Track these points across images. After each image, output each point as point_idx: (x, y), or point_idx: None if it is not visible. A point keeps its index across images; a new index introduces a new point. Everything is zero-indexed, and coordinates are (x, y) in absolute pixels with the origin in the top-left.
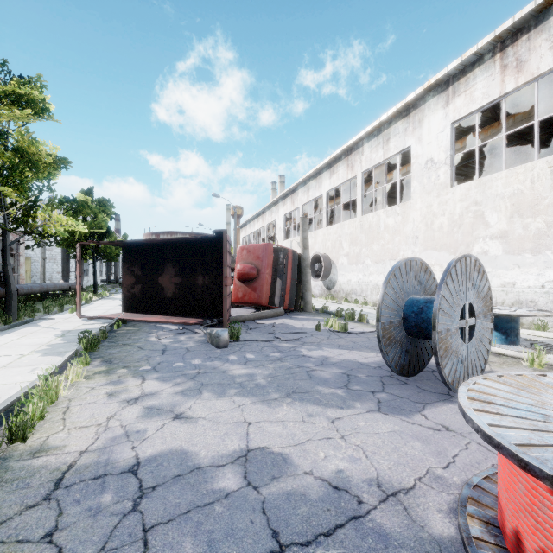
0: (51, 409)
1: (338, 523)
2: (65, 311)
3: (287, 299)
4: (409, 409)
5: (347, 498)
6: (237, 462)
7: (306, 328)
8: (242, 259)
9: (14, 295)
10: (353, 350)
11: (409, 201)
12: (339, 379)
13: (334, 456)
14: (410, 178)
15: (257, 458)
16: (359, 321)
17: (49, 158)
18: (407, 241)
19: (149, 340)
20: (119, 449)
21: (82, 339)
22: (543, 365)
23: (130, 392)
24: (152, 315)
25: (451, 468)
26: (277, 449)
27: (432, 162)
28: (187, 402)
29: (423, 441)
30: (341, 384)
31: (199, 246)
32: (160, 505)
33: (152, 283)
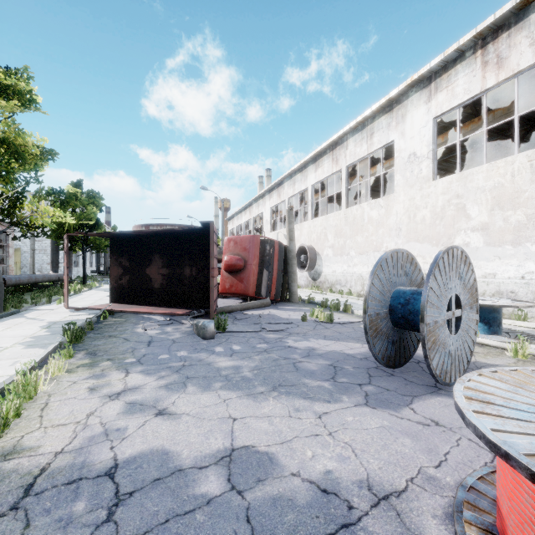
0: (29, 405)
1: (327, 532)
2: (53, 302)
3: (273, 290)
4: (397, 403)
5: (337, 503)
6: (220, 463)
7: (292, 319)
8: (229, 251)
9: (0, 287)
10: (339, 341)
11: (393, 194)
12: (325, 371)
13: (322, 455)
14: (393, 172)
15: (242, 458)
16: (344, 312)
17: (36, 149)
18: (390, 233)
19: (136, 332)
20: (97, 450)
21: (67, 331)
22: (526, 355)
23: (112, 386)
24: (140, 306)
25: (443, 467)
26: (263, 448)
27: (415, 156)
28: (170, 396)
29: (413, 438)
30: (328, 376)
31: (186, 238)
32: (136, 514)
33: (140, 274)
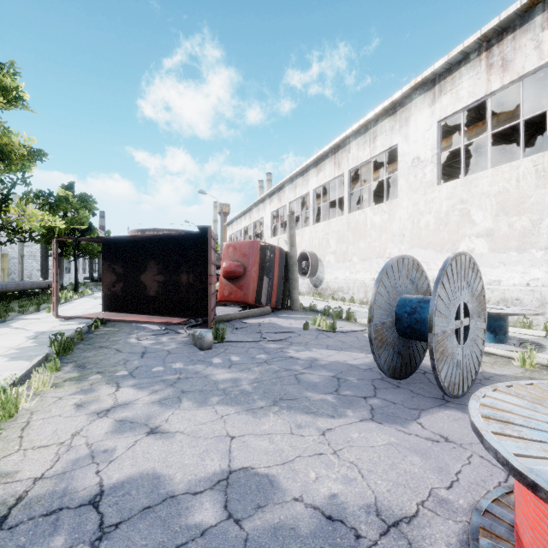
0: (8, 424)
1: None
2: (42, 310)
3: (274, 297)
4: (405, 417)
5: (343, 532)
6: (216, 488)
7: (293, 327)
8: (228, 257)
9: None
10: (342, 350)
11: (396, 199)
12: (328, 383)
13: (327, 477)
14: (396, 177)
15: (240, 481)
16: (347, 320)
17: (23, 149)
18: (394, 239)
19: (129, 342)
20: (81, 474)
21: (54, 342)
22: (534, 365)
23: (101, 402)
24: (134, 315)
25: (455, 488)
26: (263, 470)
27: (418, 161)
28: (164, 413)
29: (422, 456)
30: (331, 388)
31: (183, 243)
32: None
33: (134, 281)
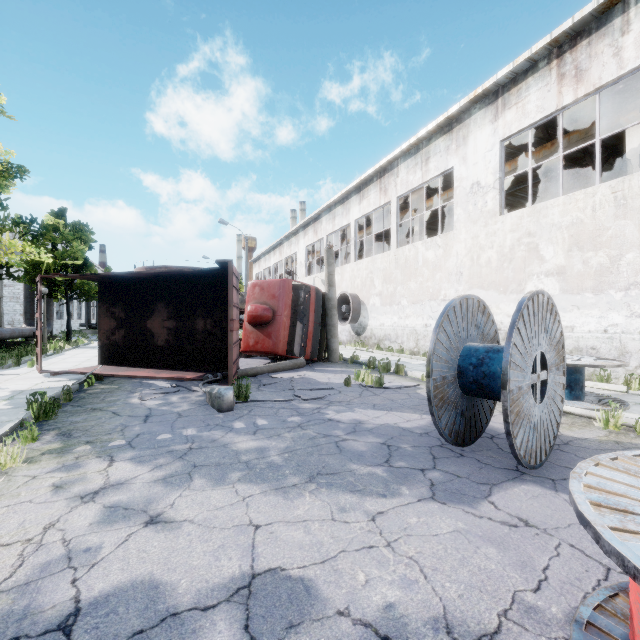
0: None
1: None
2: (23, 364)
3: (309, 347)
4: (473, 495)
5: None
6: (235, 599)
7: (332, 383)
8: (254, 298)
9: None
10: (392, 411)
11: (452, 232)
12: (377, 453)
13: (380, 579)
14: (451, 207)
15: (267, 589)
16: (396, 373)
17: None
18: (449, 278)
19: (130, 403)
20: (51, 585)
21: (32, 403)
22: (619, 426)
23: (87, 482)
24: (138, 369)
25: (545, 591)
26: (297, 571)
27: (478, 186)
28: (169, 495)
29: (499, 546)
30: (381, 459)
31: (199, 282)
32: None
33: (138, 328)
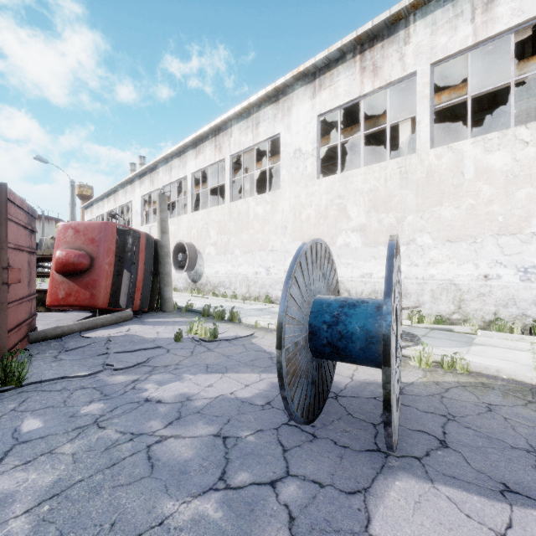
0: None
1: None
2: None
3: (138, 297)
4: (350, 529)
5: None
6: None
7: (161, 339)
8: (65, 242)
9: None
10: (228, 372)
11: (279, 190)
12: (208, 459)
13: None
14: (274, 174)
15: None
16: (231, 321)
17: None
18: (276, 231)
19: None
20: None
21: None
22: (430, 363)
23: None
24: None
25: None
26: None
27: (300, 152)
28: None
29: None
30: (214, 473)
31: None
32: None
33: None
